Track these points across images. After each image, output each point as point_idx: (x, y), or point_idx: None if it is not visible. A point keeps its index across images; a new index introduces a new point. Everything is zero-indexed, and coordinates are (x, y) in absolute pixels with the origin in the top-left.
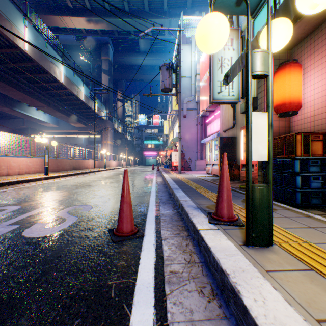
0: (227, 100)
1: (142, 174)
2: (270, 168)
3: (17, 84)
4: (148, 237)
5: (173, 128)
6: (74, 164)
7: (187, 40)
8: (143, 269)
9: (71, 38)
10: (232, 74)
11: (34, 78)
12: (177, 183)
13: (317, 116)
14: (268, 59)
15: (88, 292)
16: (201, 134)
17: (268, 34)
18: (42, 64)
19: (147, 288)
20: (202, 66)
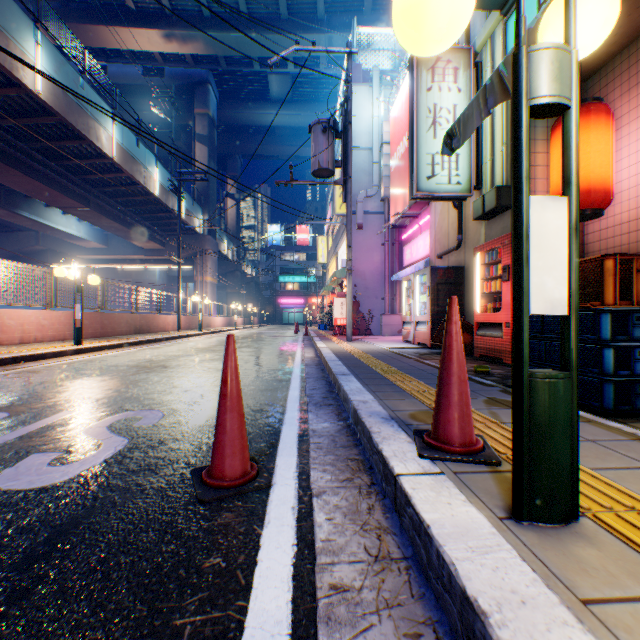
0: (447, 193)
1: (275, 342)
2: (574, 332)
3: (22, 160)
4: (282, 489)
5: (336, 250)
6: (137, 323)
7: (365, 75)
8: (265, 580)
9: (132, 72)
10: (462, 130)
11: (56, 150)
12: (344, 362)
13: None
14: (569, 67)
15: None
16: (393, 262)
17: (568, 8)
18: (72, 121)
19: (274, 639)
20: (394, 128)
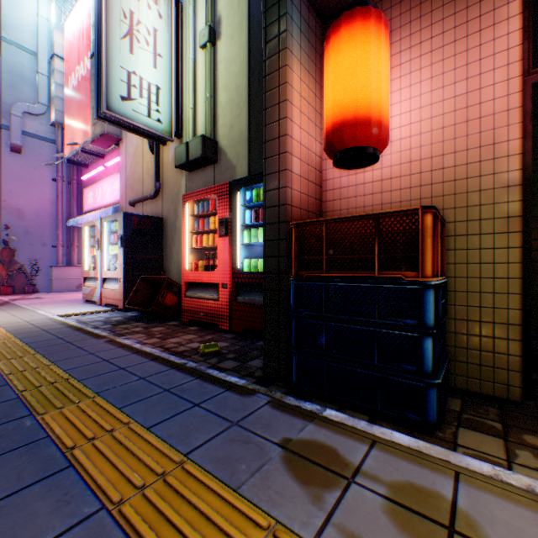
0: (148, 127)
1: None
2: None
3: None
4: None
5: None
6: None
7: None
8: None
9: None
10: None
11: None
12: None
13: (390, 183)
14: None
15: None
16: (71, 204)
17: None
18: None
19: None
20: (73, 42)
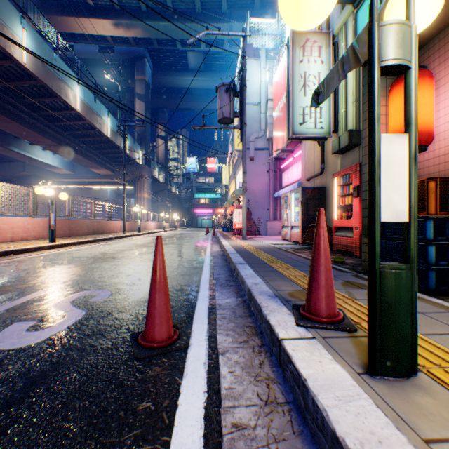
0: (314, 135)
1: (192, 240)
2: (413, 235)
3: (13, 112)
4: (196, 349)
5: (235, 175)
6: (94, 227)
7: (255, 52)
8: (183, 420)
9: (91, 50)
10: (325, 89)
11: (37, 104)
12: (241, 254)
13: None
14: (410, 38)
15: None
16: (275, 184)
17: None
18: (48, 84)
19: None
20: (276, 89)
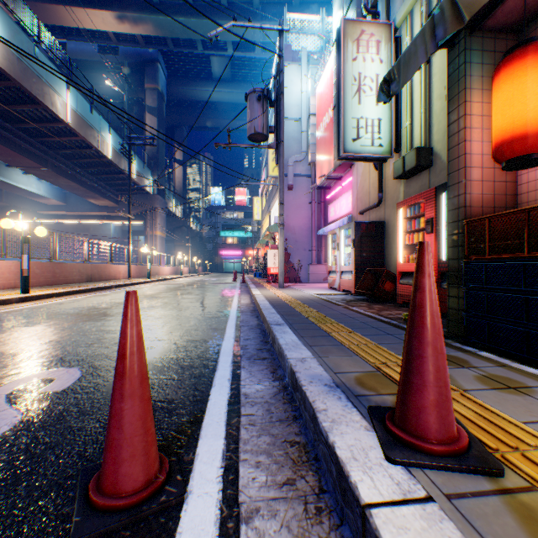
0: (370, 154)
1: (215, 289)
2: None
3: None
4: (199, 505)
5: (270, 209)
6: (89, 272)
7: (295, 55)
8: None
9: (89, 49)
10: (402, 72)
11: (13, 113)
12: (278, 310)
13: None
14: None
15: None
16: (319, 219)
17: None
18: (27, 86)
19: None
20: (320, 101)
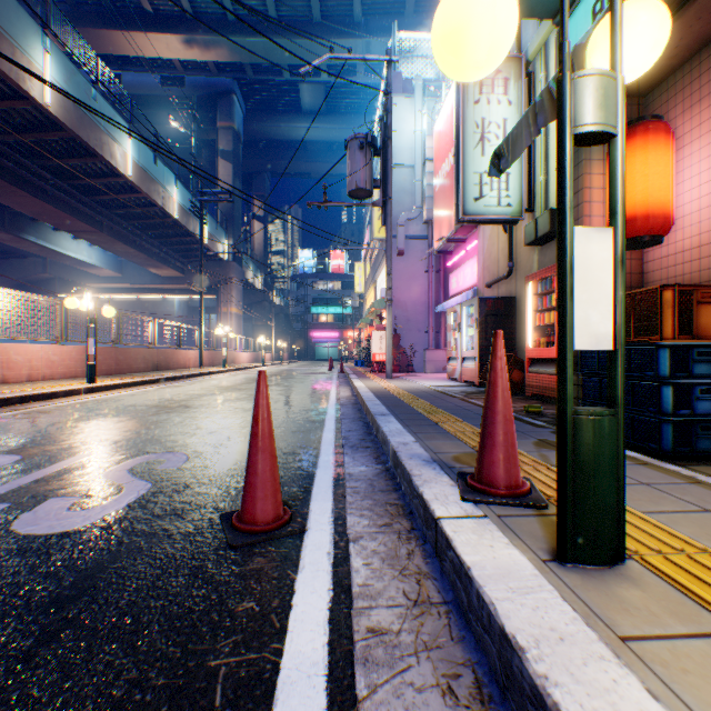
0: (496, 216)
1: (307, 380)
2: (620, 367)
3: (28, 180)
4: (317, 534)
5: (375, 278)
6: (155, 359)
7: (406, 85)
8: (300, 623)
9: (149, 81)
10: (510, 150)
11: (66, 168)
12: (383, 401)
13: (706, 248)
14: (615, 94)
15: (155, 692)
16: (438, 291)
17: (613, 33)
18: (84, 137)
19: (310, 680)
20: (439, 143)
